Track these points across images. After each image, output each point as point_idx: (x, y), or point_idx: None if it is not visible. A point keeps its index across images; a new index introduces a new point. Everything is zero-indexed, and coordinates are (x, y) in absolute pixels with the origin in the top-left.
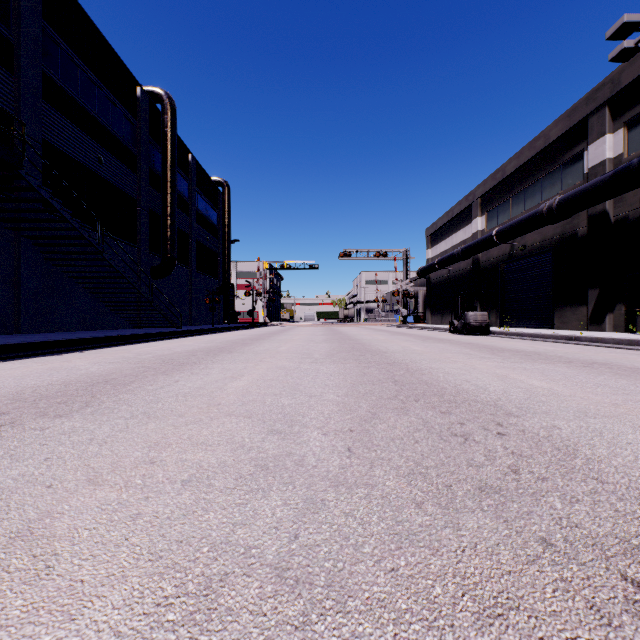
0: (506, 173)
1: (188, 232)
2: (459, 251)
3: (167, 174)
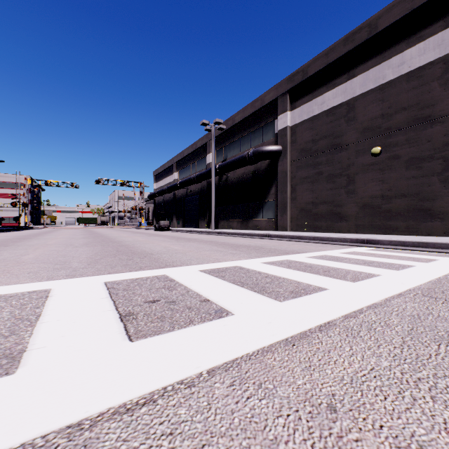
0: (185, 155)
1: None
2: (166, 188)
3: None
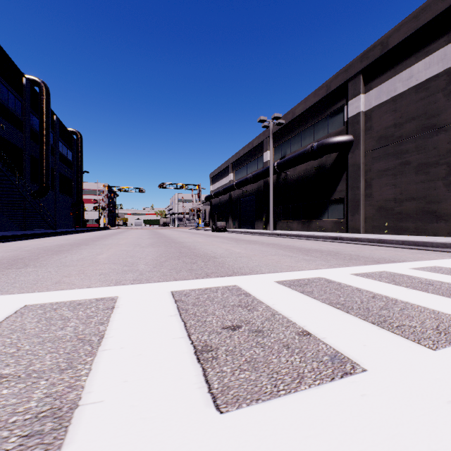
0: (240, 155)
1: (53, 167)
2: (222, 190)
3: (44, 133)
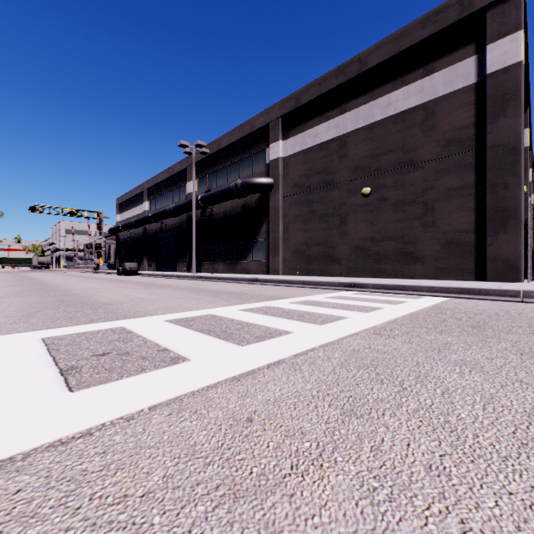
0: (159, 180)
1: None
2: (134, 222)
3: None
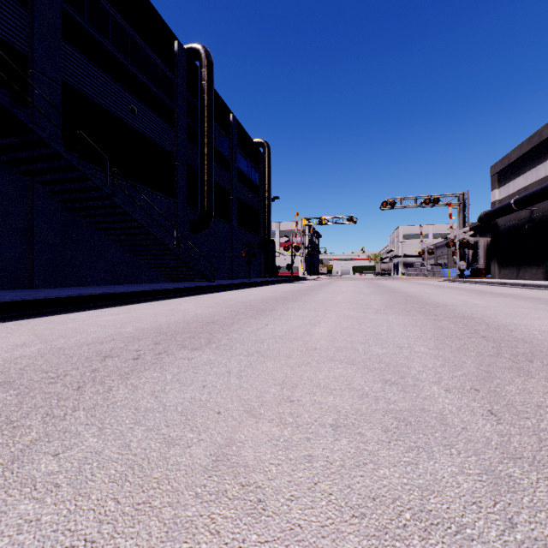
0: None
1: (229, 189)
2: None
3: (204, 127)
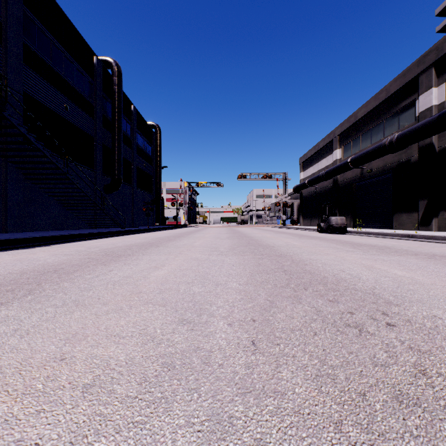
0: (357, 117)
1: (131, 160)
2: (323, 173)
3: (115, 119)
